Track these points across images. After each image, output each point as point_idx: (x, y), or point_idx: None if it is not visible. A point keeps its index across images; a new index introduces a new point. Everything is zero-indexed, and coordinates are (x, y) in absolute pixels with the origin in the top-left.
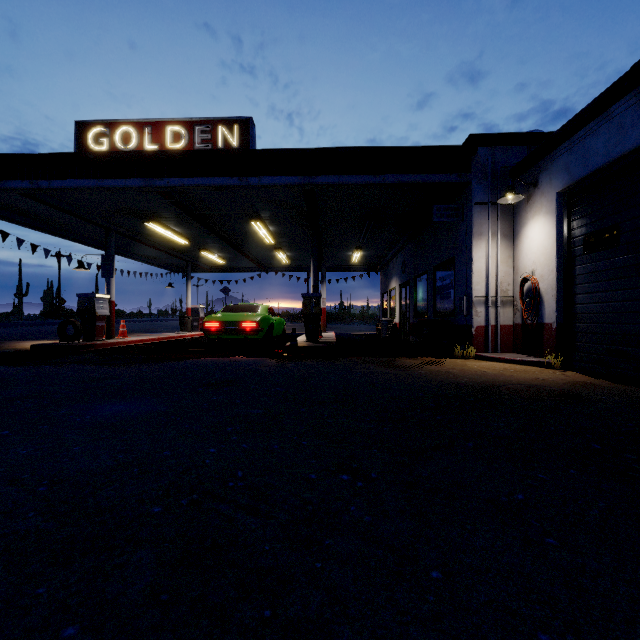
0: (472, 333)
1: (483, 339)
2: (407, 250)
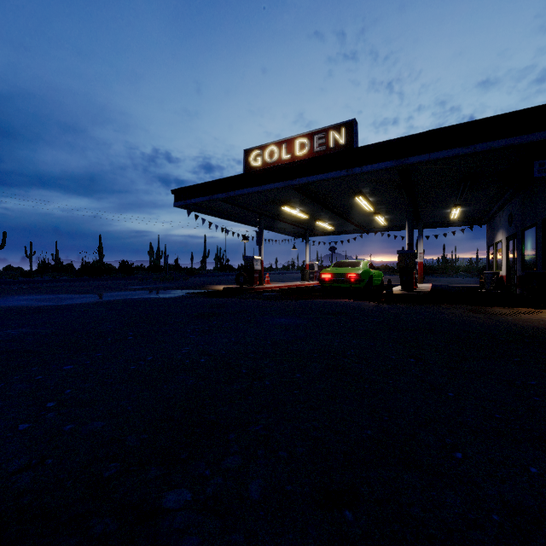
0: None
1: None
2: (514, 202)
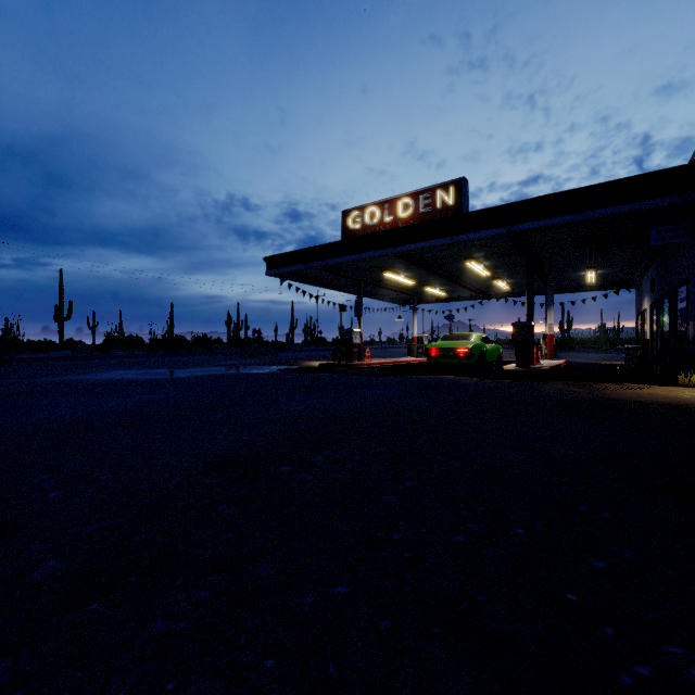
0: None
1: None
2: (655, 265)
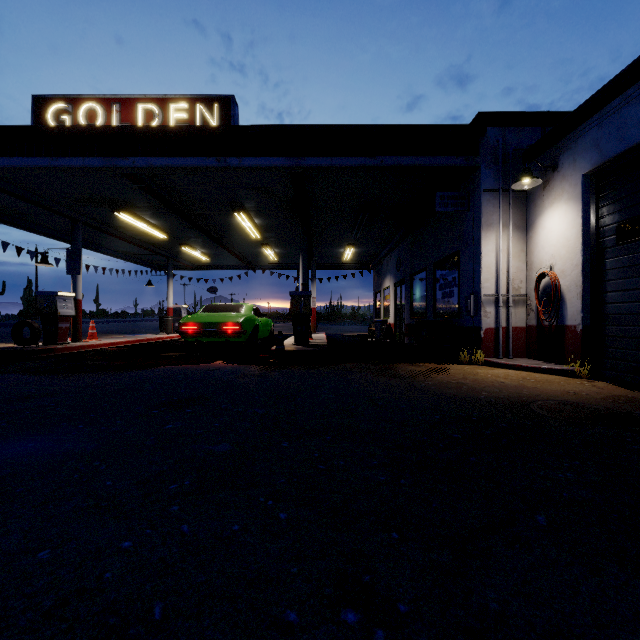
0: (481, 336)
1: (493, 343)
2: (403, 246)
